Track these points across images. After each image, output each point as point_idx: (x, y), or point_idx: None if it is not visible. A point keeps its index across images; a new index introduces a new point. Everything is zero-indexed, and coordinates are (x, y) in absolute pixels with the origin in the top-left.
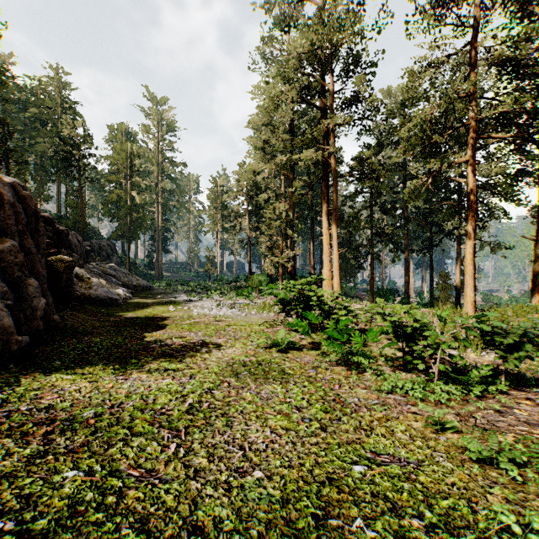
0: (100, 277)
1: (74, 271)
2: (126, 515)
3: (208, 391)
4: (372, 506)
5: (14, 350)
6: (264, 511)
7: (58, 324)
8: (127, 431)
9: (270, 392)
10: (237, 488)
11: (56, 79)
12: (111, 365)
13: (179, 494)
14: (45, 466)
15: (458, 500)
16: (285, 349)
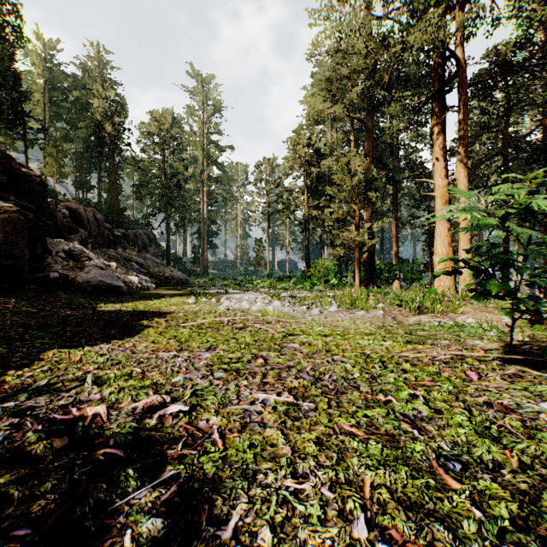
0: (116, 262)
1: (65, 246)
2: None
3: None
4: None
5: None
6: None
7: None
8: None
9: None
10: None
11: (96, 58)
12: None
13: None
14: None
15: None
16: None
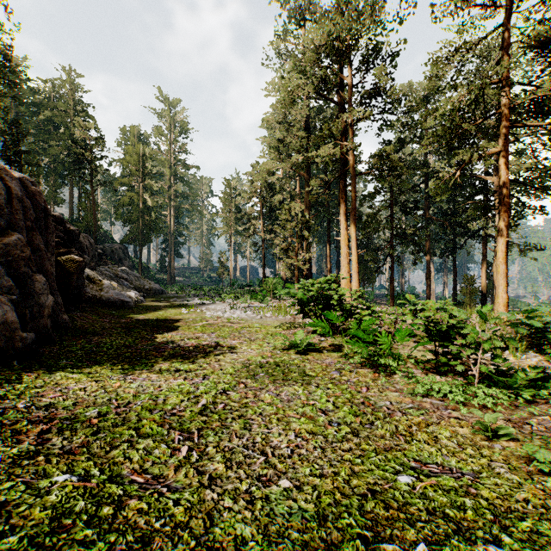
0: (112, 280)
1: (85, 273)
2: (124, 532)
3: (223, 392)
4: (432, 527)
5: (19, 347)
6: (298, 530)
7: (67, 324)
8: (133, 432)
9: (291, 394)
10: (262, 500)
11: (68, 81)
12: (120, 364)
13: (191, 506)
14: (33, 469)
15: (539, 522)
16: (304, 350)
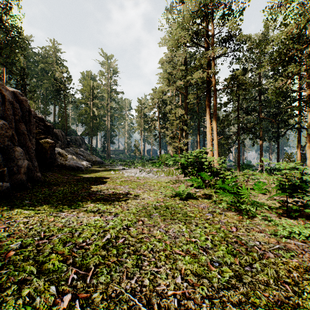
0: (73, 155)
1: (57, 150)
2: None
3: (125, 227)
4: None
5: None
6: None
7: (40, 179)
8: (33, 269)
9: (177, 231)
10: None
11: (53, 47)
12: (62, 204)
13: None
14: None
15: None
16: (185, 198)
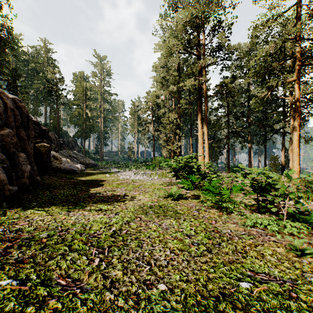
0: (67, 158)
1: (52, 154)
2: None
3: (126, 222)
4: None
5: (7, 195)
6: None
7: (39, 182)
8: (66, 248)
9: (168, 225)
10: (145, 300)
11: (44, 47)
12: (67, 205)
13: (93, 306)
14: None
15: None
16: (177, 198)
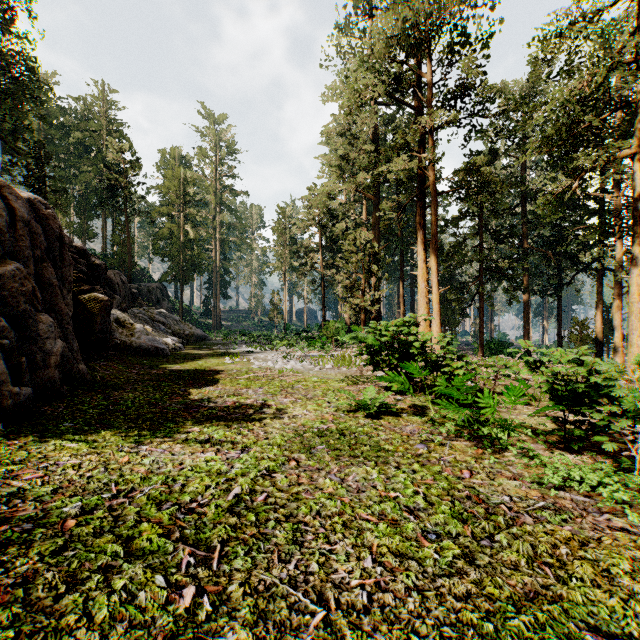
0: (146, 324)
1: (114, 315)
2: None
3: (266, 473)
4: None
5: (9, 406)
6: None
7: (84, 376)
8: (119, 548)
9: (362, 480)
10: None
11: (101, 98)
12: (137, 429)
13: None
14: None
15: None
16: (377, 413)
